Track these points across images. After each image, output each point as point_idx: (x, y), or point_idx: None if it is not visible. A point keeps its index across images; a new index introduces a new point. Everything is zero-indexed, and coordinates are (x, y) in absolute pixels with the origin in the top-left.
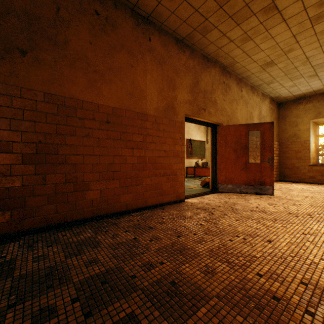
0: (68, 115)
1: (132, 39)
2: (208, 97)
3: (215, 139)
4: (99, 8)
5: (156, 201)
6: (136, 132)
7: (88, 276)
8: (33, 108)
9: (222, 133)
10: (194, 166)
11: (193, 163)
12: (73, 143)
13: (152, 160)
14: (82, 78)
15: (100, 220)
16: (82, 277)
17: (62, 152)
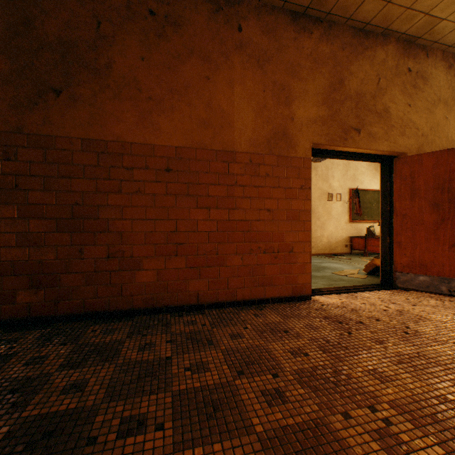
0: (112, 166)
1: (208, 36)
2: (367, 105)
3: (388, 185)
4: (156, 5)
5: (251, 294)
6: (215, 182)
7: (45, 413)
8: (69, 160)
9: (404, 171)
10: (365, 236)
11: (365, 230)
12: (118, 203)
13: (244, 226)
14: (131, 112)
15: (155, 315)
16: (36, 412)
17: (103, 216)
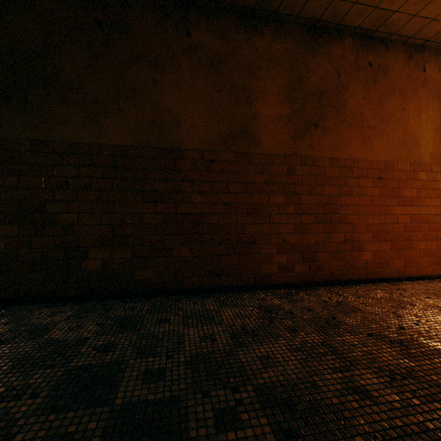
0: (346, 176)
1: (404, 77)
2: None
3: None
4: (371, 58)
5: (431, 271)
6: (408, 187)
7: None
8: (322, 173)
9: None
10: None
11: None
12: (349, 203)
13: (426, 220)
14: (357, 137)
15: (374, 284)
16: (439, 324)
17: (341, 212)
